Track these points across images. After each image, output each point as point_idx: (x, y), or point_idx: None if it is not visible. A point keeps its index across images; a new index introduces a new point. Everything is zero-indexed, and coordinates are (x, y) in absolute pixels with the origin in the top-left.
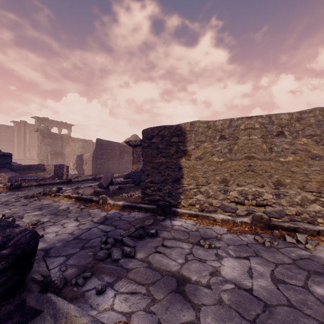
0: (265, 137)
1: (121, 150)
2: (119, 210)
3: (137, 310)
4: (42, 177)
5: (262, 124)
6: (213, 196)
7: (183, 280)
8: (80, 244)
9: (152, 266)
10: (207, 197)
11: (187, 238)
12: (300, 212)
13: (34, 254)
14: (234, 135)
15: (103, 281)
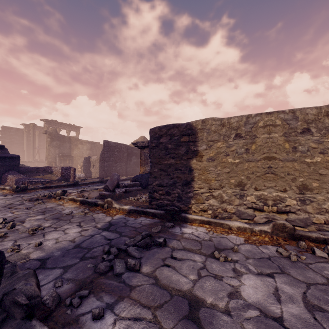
0: (288, 135)
1: (128, 152)
2: (125, 215)
3: None
4: (49, 179)
5: (285, 120)
6: (228, 201)
7: (196, 302)
8: (80, 254)
9: (160, 283)
10: (220, 202)
11: (199, 249)
12: None
13: None
14: (252, 134)
15: (102, 302)
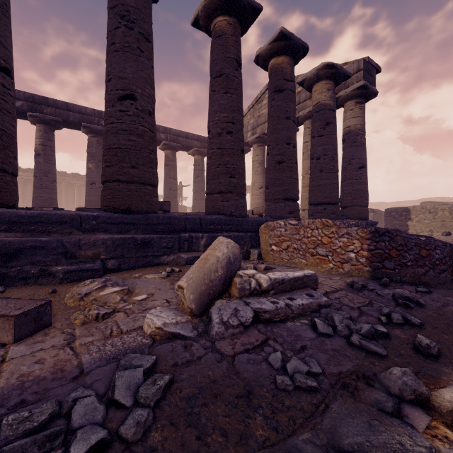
0: (450, 213)
1: None
2: None
3: None
4: None
5: (449, 208)
6: None
7: None
8: None
9: None
10: None
11: None
12: None
13: None
14: (435, 212)
15: None
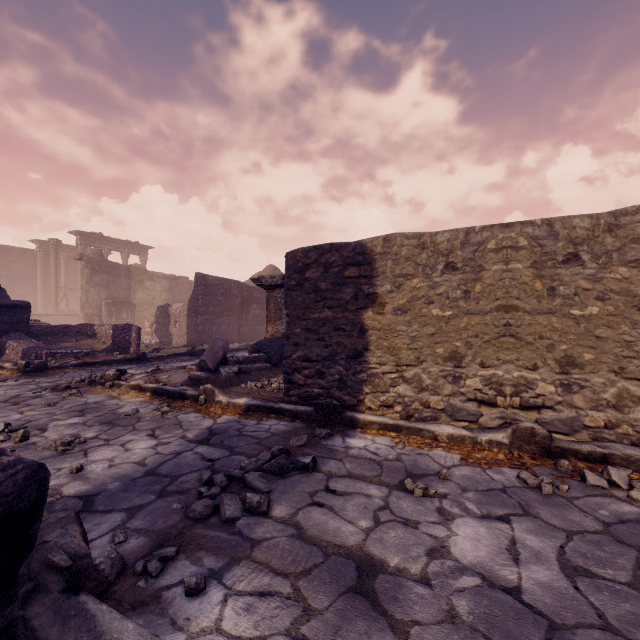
0: (540, 267)
1: (244, 295)
2: (239, 416)
3: (272, 632)
4: (89, 349)
5: (535, 239)
6: (432, 387)
7: (369, 565)
8: (157, 486)
9: (305, 534)
10: (418, 389)
11: (378, 475)
12: (614, 423)
13: (36, 518)
14: (475, 263)
15: (201, 567)
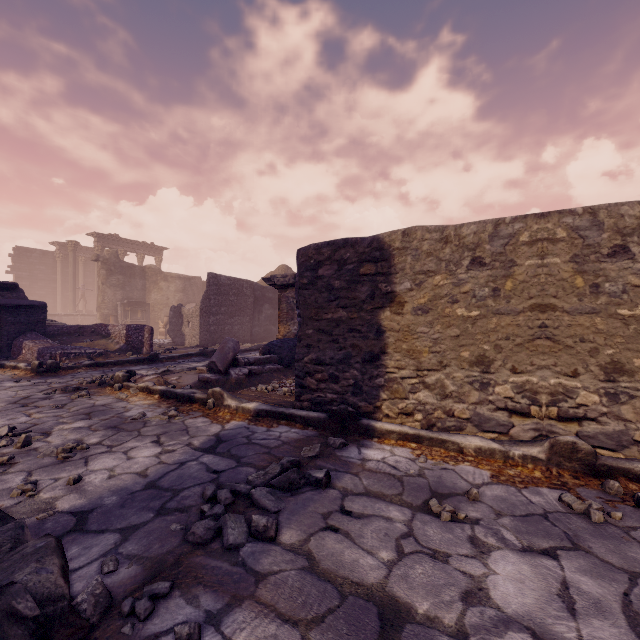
0: (581, 261)
1: (256, 295)
2: (248, 422)
3: None
4: (102, 349)
5: (575, 230)
6: (456, 394)
7: (393, 611)
8: (156, 502)
9: (318, 567)
10: (441, 396)
11: (399, 494)
12: None
13: None
14: (505, 258)
15: (198, 608)
